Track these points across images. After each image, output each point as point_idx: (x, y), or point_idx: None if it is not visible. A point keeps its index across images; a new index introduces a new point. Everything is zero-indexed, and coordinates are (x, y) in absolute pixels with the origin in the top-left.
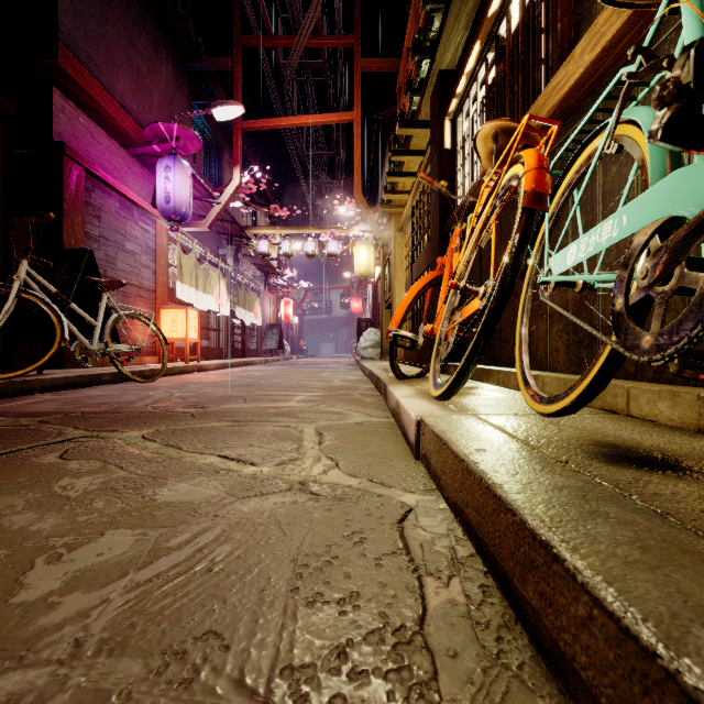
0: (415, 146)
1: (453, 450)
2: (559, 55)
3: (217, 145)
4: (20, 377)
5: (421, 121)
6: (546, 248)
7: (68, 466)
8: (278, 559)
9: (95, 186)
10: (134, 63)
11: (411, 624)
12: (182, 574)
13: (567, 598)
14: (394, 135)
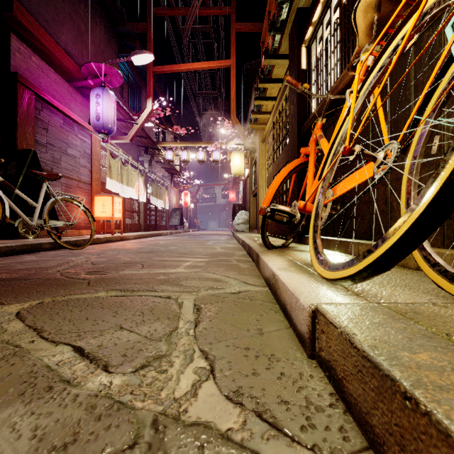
0: (275, 76)
1: None
2: None
3: (137, 86)
4: None
5: (281, 54)
6: None
7: None
8: None
9: (43, 106)
10: (75, 22)
11: None
12: None
13: None
14: (260, 69)
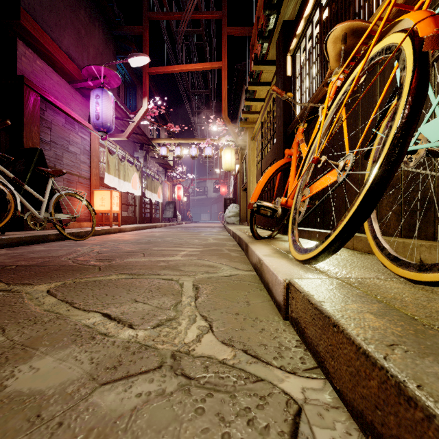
0: (264, 79)
1: (356, 342)
2: None
3: (133, 85)
4: None
5: (269, 60)
6: None
7: None
8: None
9: (47, 107)
10: (76, 27)
11: None
12: None
13: None
14: (249, 72)
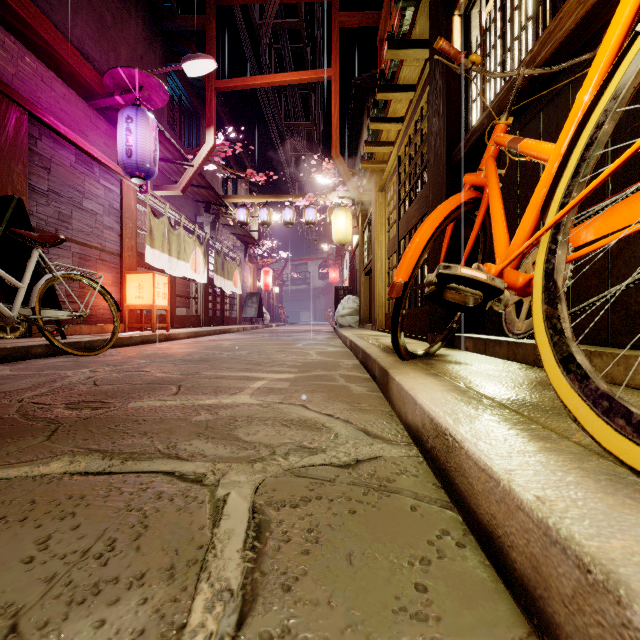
0: (404, 80)
1: None
2: None
3: (194, 113)
4: None
5: (415, 40)
6: None
7: None
8: None
9: (42, 134)
10: (96, 9)
11: None
12: None
13: None
14: (379, 70)
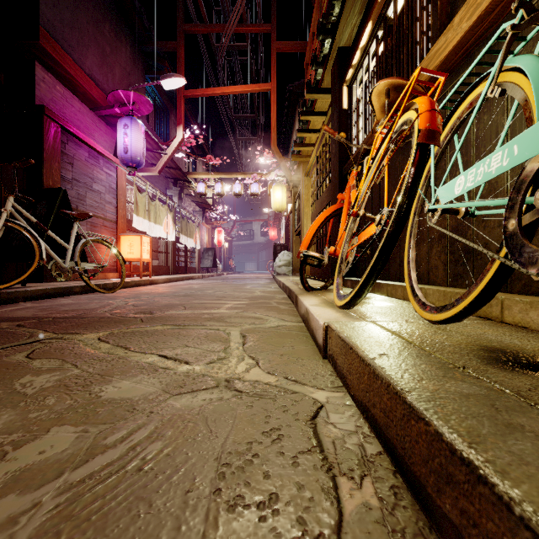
0: (319, 108)
1: (359, 354)
2: (439, 27)
3: (165, 109)
4: (7, 289)
5: (324, 88)
6: (432, 181)
7: (32, 365)
8: (204, 457)
9: (68, 139)
10: (100, 44)
11: (329, 532)
12: (113, 474)
13: (498, 526)
14: (302, 100)
